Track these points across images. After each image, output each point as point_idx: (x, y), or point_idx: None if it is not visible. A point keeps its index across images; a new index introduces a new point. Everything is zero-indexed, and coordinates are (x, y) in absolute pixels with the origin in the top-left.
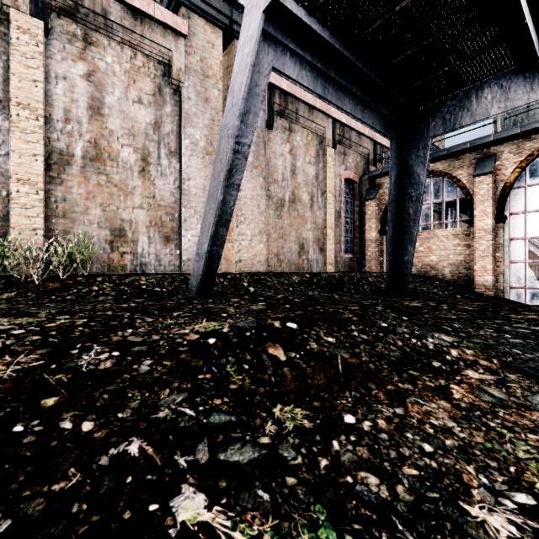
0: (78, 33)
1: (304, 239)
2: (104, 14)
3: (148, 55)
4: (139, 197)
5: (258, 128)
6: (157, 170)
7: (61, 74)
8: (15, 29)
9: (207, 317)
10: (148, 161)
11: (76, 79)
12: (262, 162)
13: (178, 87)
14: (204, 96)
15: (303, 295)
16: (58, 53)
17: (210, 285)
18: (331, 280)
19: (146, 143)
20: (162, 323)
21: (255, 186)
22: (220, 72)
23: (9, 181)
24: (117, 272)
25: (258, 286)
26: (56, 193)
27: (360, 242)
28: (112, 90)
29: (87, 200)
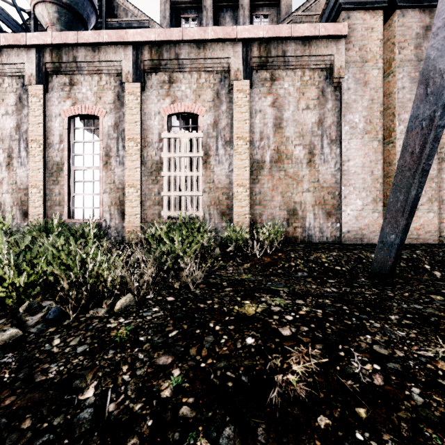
0: (267, 76)
1: None
2: (283, 54)
3: (313, 68)
4: (306, 183)
5: None
6: (320, 158)
7: (258, 109)
8: (236, 93)
9: (437, 333)
10: (313, 153)
11: (266, 109)
12: None
13: (338, 83)
14: (362, 81)
15: None
16: (256, 96)
17: (392, 270)
18: None
19: (312, 139)
20: (394, 334)
21: None
22: (379, 51)
23: (233, 186)
24: (291, 241)
25: None
26: (255, 189)
27: None
28: (288, 107)
29: (272, 191)
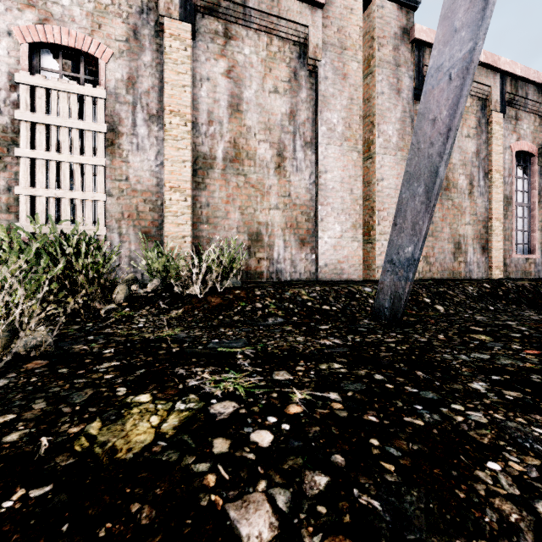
0: (219, 29)
1: (460, 236)
2: (243, 2)
3: (284, 37)
4: (275, 197)
5: (404, 100)
6: (293, 165)
7: (205, 75)
8: (168, 38)
9: None
10: (283, 156)
11: (217, 78)
12: (408, 143)
13: (313, 67)
14: (341, 72)
15: (539, 322)
16: (202, 54)
17: None
18: (522, 292)
19: (282, 136)
20: (539, 441)
21: (400, 173)
22: (359, 41)
23: (163, 190)
24: (254, 280)
25: (446, 304)
26: (201, 198)
27: (538, 236)
28: (249, 83)
29: (227, 203)
